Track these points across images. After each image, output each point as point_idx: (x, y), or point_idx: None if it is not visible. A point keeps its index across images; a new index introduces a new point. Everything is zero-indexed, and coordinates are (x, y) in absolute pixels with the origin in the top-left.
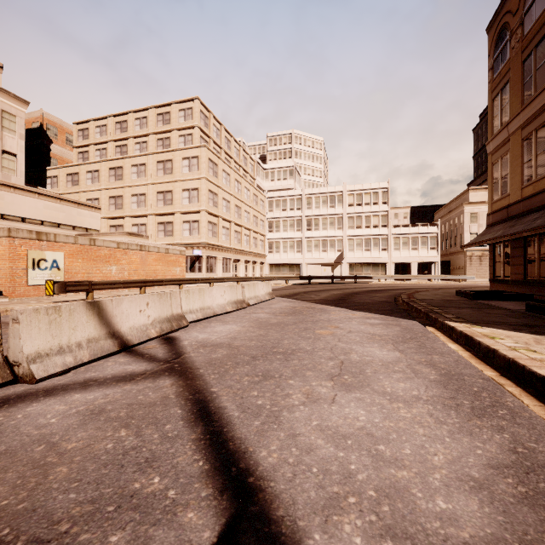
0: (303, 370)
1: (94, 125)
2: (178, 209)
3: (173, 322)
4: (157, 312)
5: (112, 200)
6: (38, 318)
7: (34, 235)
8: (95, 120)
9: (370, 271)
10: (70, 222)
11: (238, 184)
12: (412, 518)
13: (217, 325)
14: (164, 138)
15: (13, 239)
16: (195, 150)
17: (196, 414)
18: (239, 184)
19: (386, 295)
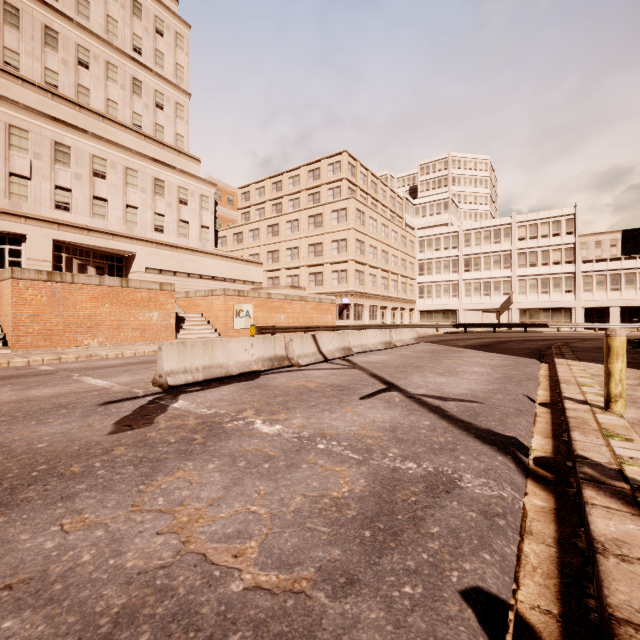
0: (423, 371)
1: (254, 188)
2: (327, 260)
3: (345, 351)
4: (337, 343)
5: (270, 254)
6: (298, 340)
7: (236, 293)
8: (255, 183)
9: (549, 318)
10: (242, 278)
11: (384, 228)
12: (441, 390)
13: (373, 356)
14: (314, 193)
15: (226, 296)
16: (343, 202)
17: (372, 376)
18: (386, 228)
19: (543, 343)
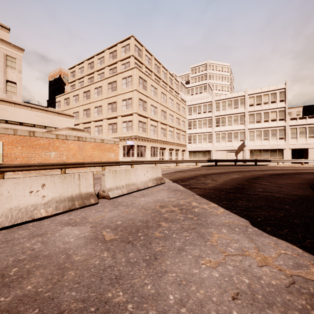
0: None
1: (77, 68)
2: (119, 114)
3: None
4: None
5: (85, 112)
6: None
7: None
8: (78, 65)
9: (269, 155)
10: (53, 125)
11: (163, 95)
12: None
13: None
14: (113, 68)
15: None
16: (129, 71)
17: None
18: (165, 95)
19: (296, 182)
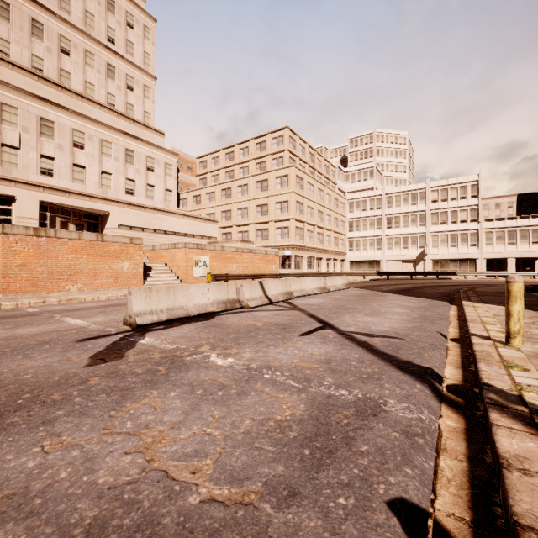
0: (353, 312)
1: (210, 157)
2: (272, 218)
3: (287, 295)
4: (281, 289)
5: (224, 214)
6: (247, 285)
7: (195, 246)
8: (211, 153)
9: (457, 267)
10: (200, 233)
11: (320, 192)
12: (368, 328)
13: (310, 299)
14: (261, 162)
15: (186, 249)
16: (285, 170)
17: (310, 316)
18: (321, 191)
19: (452, 288)
